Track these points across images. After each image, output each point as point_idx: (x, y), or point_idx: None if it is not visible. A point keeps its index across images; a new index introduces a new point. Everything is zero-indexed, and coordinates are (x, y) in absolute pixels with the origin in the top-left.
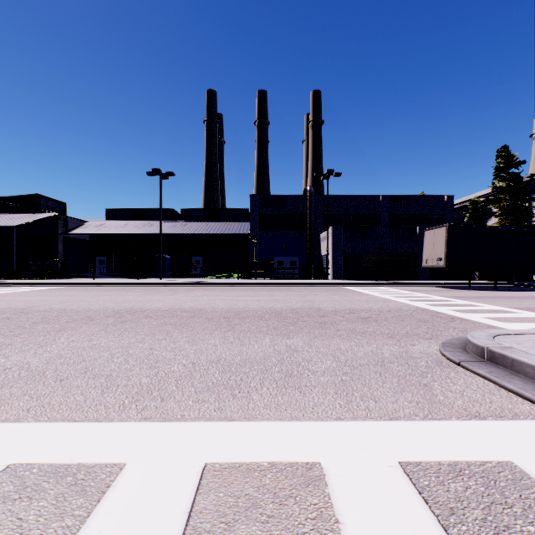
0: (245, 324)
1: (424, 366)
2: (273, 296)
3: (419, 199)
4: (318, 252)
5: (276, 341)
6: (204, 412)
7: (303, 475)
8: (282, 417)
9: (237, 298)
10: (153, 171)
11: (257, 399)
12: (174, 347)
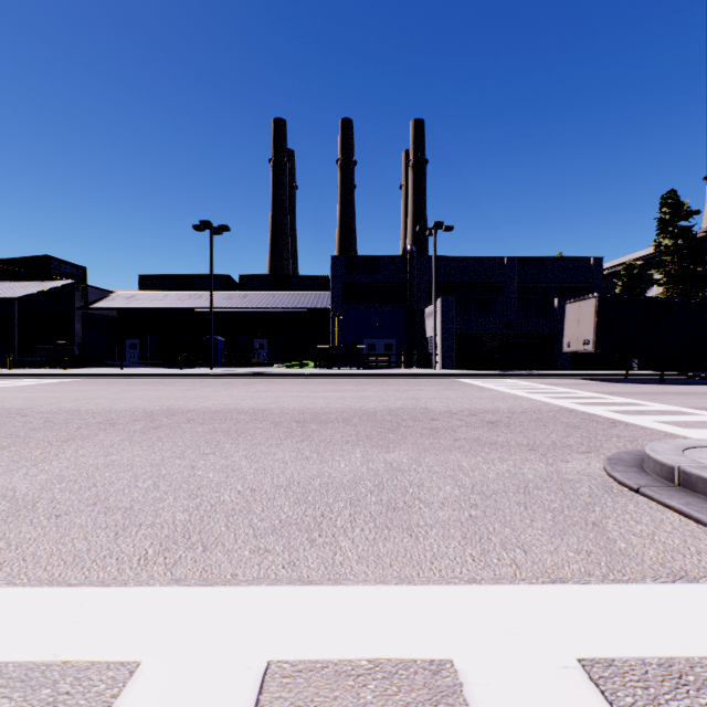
0: (326, 431)
1: (587, 494)
2: (363, 391)
3: (556, 262)
4: (422, 333)
5: (370, 456)
6: (267, 569)
7: (427, 684)
8: (385, 578)
9: (315, 395)
10: (201, 224)
11: (347, 547)
12: (225, 464)
